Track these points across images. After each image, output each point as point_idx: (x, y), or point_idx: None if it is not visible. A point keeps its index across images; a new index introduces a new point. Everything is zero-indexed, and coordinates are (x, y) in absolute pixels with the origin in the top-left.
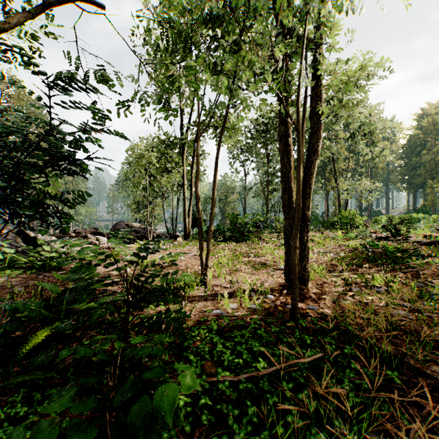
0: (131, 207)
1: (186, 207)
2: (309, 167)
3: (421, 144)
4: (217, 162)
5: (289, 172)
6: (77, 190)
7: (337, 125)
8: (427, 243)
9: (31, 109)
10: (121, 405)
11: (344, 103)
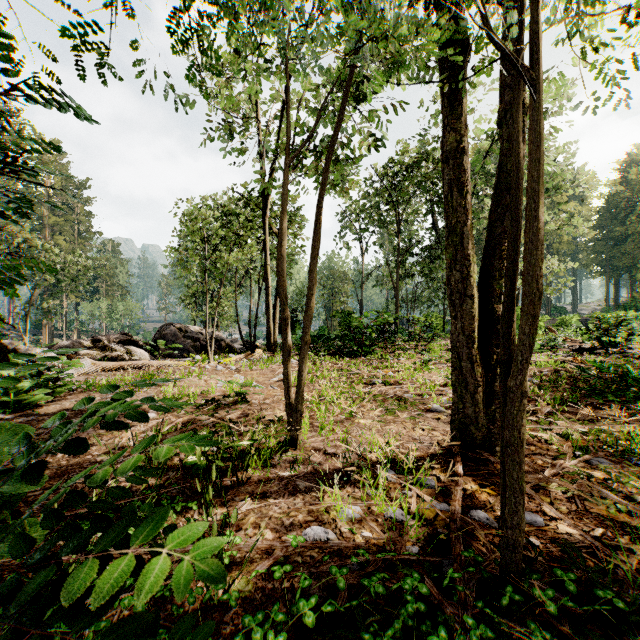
0: (189, 301)
1: (270, 301)
2: (500, 216)
3: (627, 206)
4: (317, 206)
5: (464, 224)
6: (29, 260)
7: None
8: None
9: (45, 156)
10: None
11: None
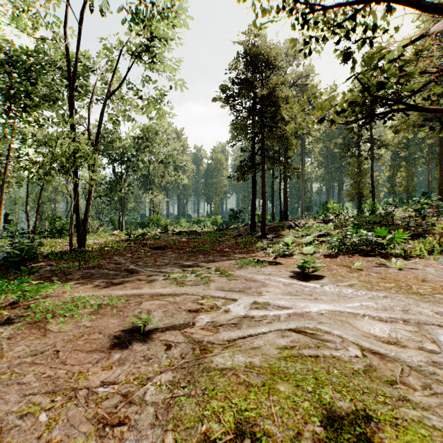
0: None
1: None
2: (88, 200)
3: None
4: (39, 195)
5: (77, 203)
6: None
7: (143, 156)
8: (175, 233)
9: None
10: (26, 247)
11: (151, 140)
